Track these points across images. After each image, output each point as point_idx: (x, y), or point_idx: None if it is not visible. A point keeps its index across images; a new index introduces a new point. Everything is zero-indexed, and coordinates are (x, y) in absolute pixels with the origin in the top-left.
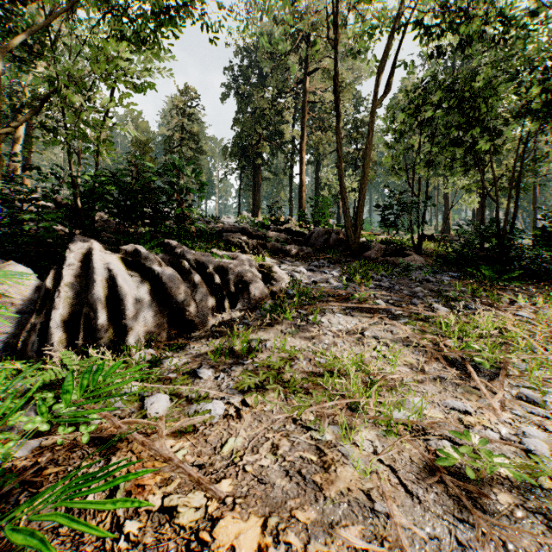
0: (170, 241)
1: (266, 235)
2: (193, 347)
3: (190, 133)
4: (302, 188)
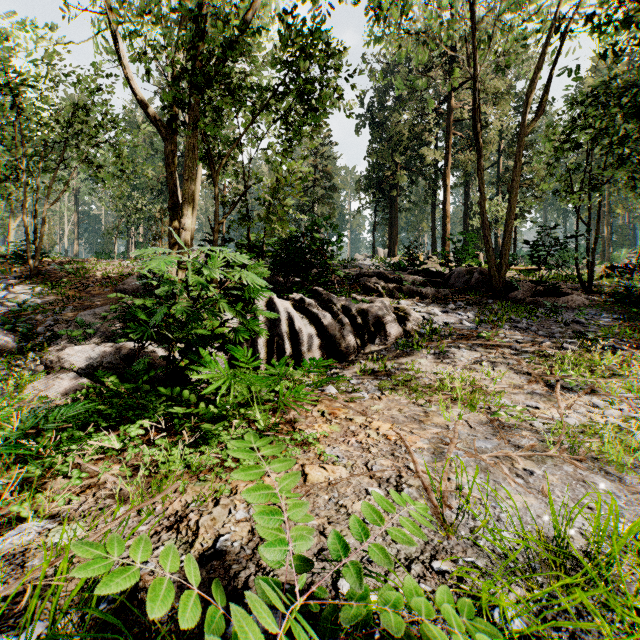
0: (317, 289)
1: (402, 279)
2: (344, 368)
3: (323, 172)
4: (445, 220)
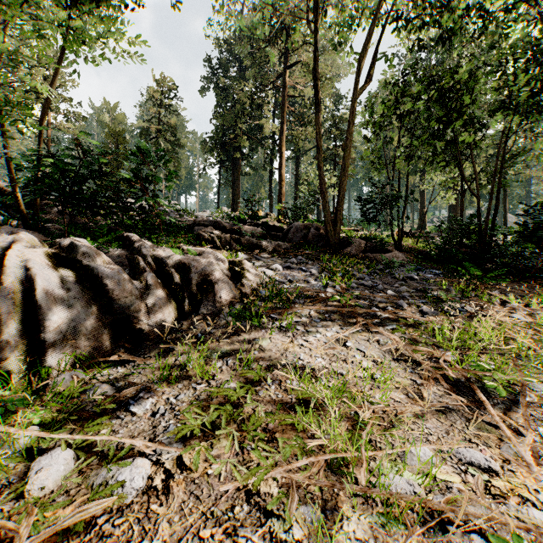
0: (129, 235)
1: (241, 230)
2: (138, 364)
3: (166, 125)
4: (281, 183)
